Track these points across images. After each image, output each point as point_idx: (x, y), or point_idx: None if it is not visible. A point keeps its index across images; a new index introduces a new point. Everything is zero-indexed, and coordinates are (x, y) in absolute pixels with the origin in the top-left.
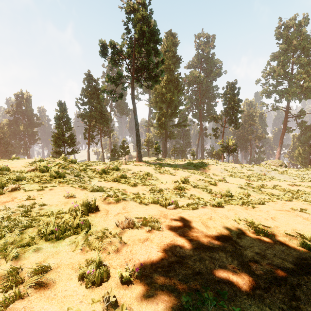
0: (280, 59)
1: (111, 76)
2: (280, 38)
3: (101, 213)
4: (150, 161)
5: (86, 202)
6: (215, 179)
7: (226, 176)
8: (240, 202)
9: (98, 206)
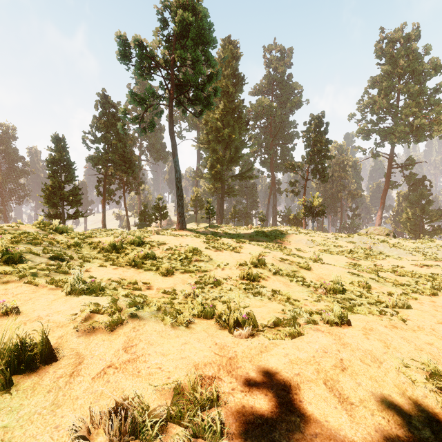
0: (382, 86)
1: (135, 93)
2: (381, 57)
3: (59, 369)
4: (199, 228)
5: (11, 344)
6: (306, 257)
7: (316, 251)
8: (374, 310)
9: (59, 344)
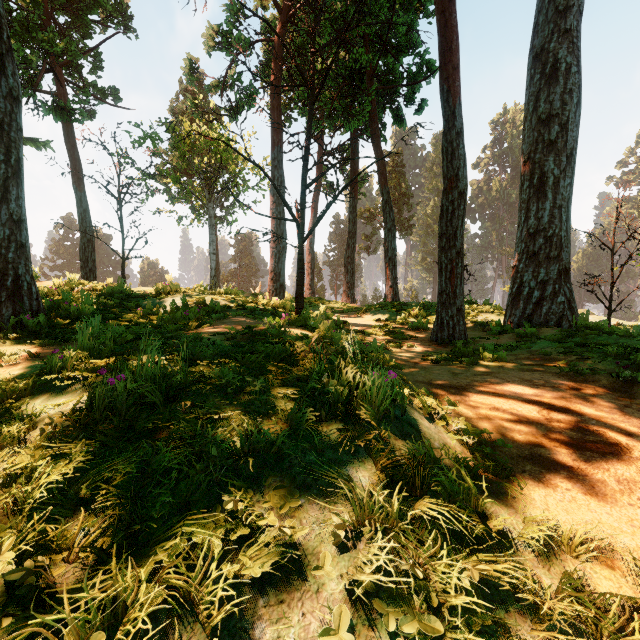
0: None
1: (366, 235)
2: None
3: None
4: None
5: None
6: None
7: None
8: None
9: None
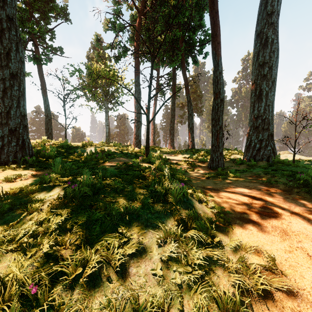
0: None
1: (180, 115)
2: None
3: None
4: None
5: None
6: None
7: None
8: None
9: None
